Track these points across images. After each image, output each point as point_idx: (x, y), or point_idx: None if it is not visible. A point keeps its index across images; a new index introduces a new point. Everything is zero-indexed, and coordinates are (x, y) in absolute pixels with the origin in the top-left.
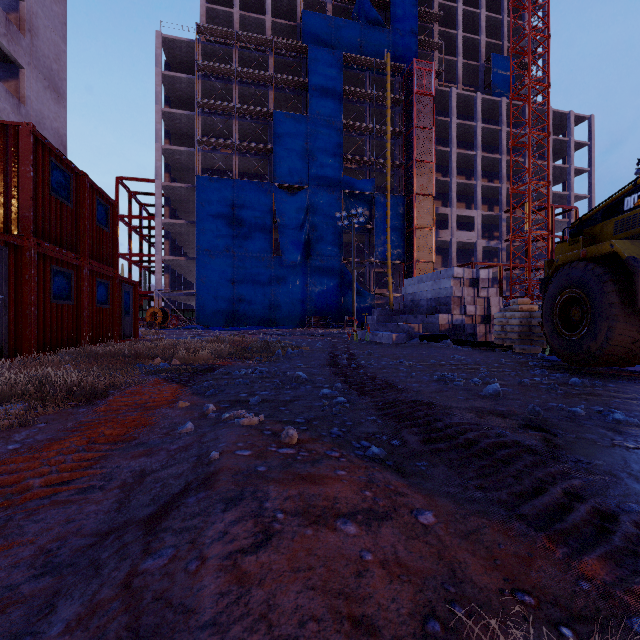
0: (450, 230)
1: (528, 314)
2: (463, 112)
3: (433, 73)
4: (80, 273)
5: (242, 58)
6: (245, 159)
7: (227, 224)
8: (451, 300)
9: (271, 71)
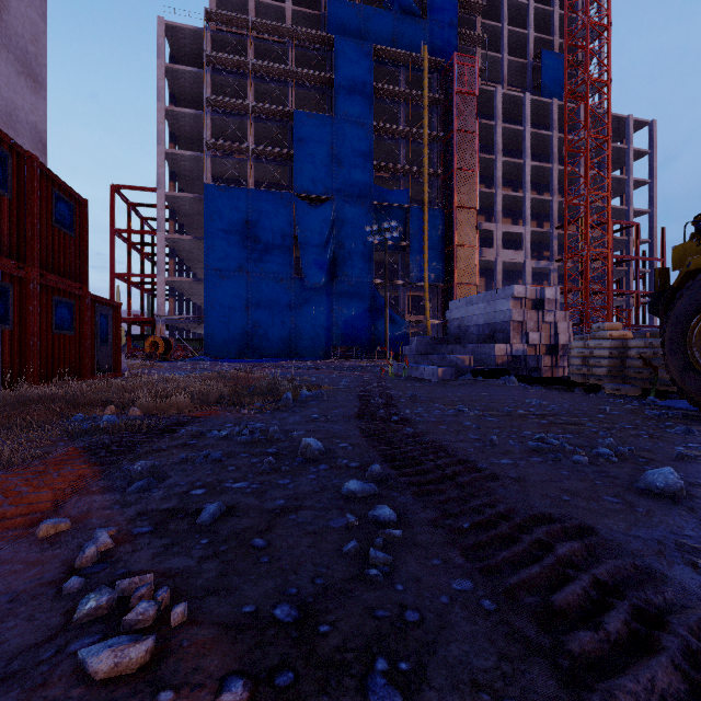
0: (495, 248)
1: (620, 343)
2: (509, 116)
3: (476, 69)
4: (25, 288)
5: (258, 50)
6: (261, 166)
7: (240, 240)
8: (510, 326)
9: (291, 65)
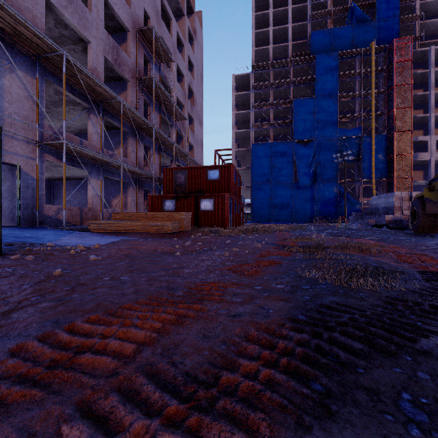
0: (429, 152)
1: None
2: None
3: (411, 44)
4: (237, 203)
5: (275, 73)
6: (276, 129)
7: (267, 167)
8: (393, 208)
9: (292, 76)
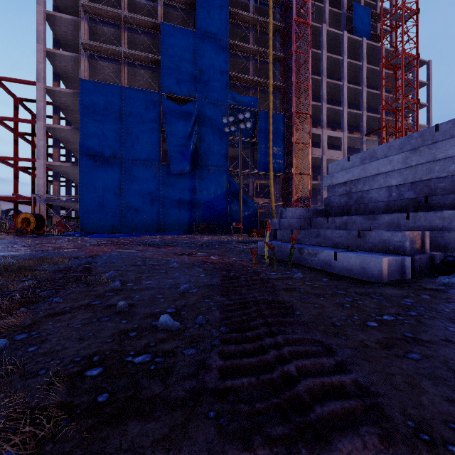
0: (322, 148)
1: None
2: (330, 51)
3: (310, 4)
4: None
5: None
6: (134, 71)
7: (113, 130)
8: None
9: None
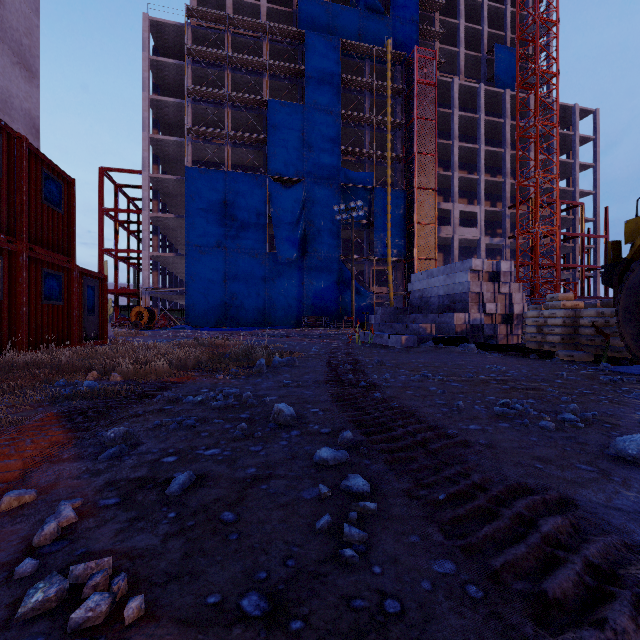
0: (452, 226)
1: (572, 312)
2: (465, 105)
3: (435, 62)
4: (15, 260)
5: (235, 44)
6: (238, 150)
7: (218, 218)
8: (468, 297)
9: (265, 58)
